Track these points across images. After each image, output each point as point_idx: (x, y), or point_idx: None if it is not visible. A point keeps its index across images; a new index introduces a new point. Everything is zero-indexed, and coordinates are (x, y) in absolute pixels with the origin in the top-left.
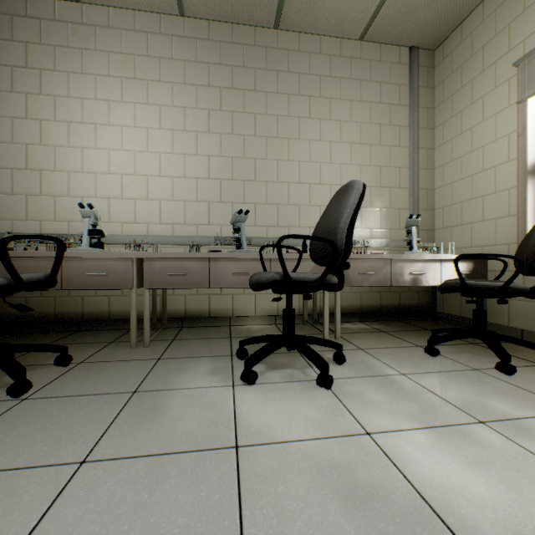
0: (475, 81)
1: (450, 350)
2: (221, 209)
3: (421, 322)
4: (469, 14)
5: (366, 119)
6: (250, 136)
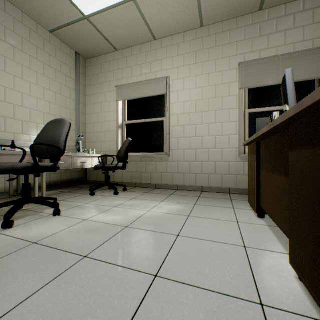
0: (103, 84)
1: (98, 193)
2: None
3: (81, 185)
4: (101, 55)
5: (53, 77)
6: None
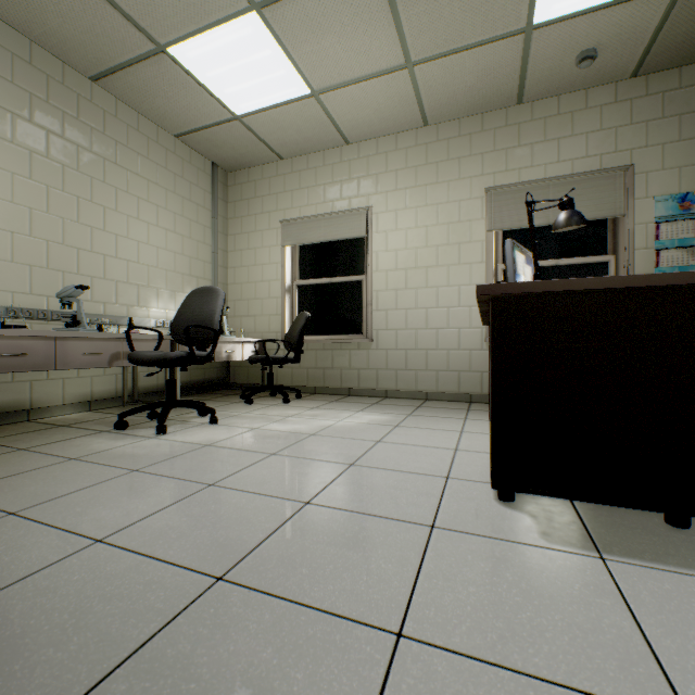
0: (258, 216)
1: (256, 401)
2: (13, 271)
3: (222, 391)
4: (254, 166)
5: (180, 211)
6: (57, 190)
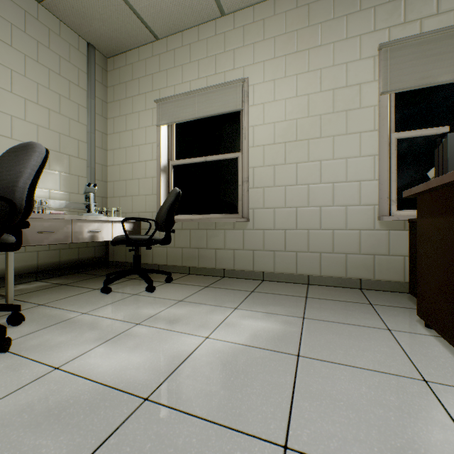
0: (135, 98)
1: (119, 286)
2: None
3: (98, 270)
4: (131, 50)
5: (45, 82)
6: None
